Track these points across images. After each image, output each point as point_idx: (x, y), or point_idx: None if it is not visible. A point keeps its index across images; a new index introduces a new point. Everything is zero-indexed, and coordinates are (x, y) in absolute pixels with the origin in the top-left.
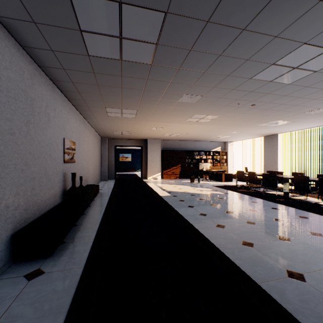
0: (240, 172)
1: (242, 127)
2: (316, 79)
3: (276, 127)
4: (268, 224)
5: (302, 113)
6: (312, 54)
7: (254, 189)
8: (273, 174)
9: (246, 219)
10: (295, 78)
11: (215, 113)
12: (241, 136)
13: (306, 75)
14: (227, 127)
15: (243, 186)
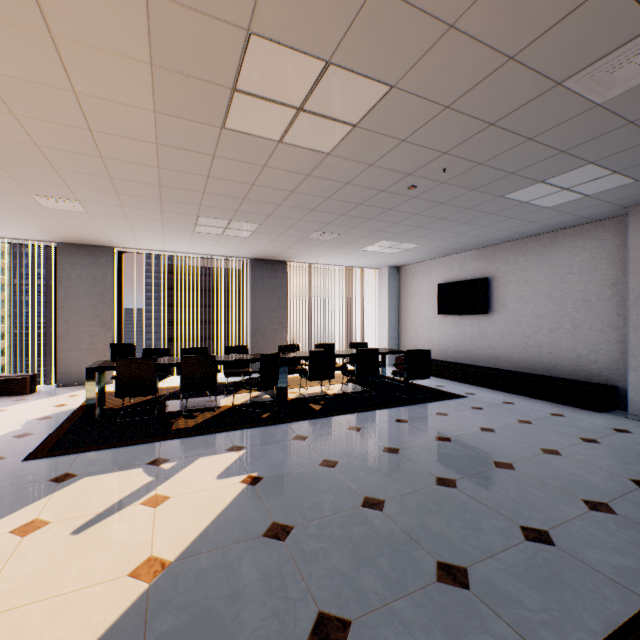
0: (144, 362)
1: (155, 204)
2: (490, 208)
3: (181, 235)
4: (530, 439)
5: (310, 231)
6: (593, 190)
7: (170, 408)
8: (277, 353)
9: (532, 453)
10: (521, 196)
11: (374, 141)
12: (7, 219)
13: (518, 200)
14: (136, 183)
15: (124, 414)
